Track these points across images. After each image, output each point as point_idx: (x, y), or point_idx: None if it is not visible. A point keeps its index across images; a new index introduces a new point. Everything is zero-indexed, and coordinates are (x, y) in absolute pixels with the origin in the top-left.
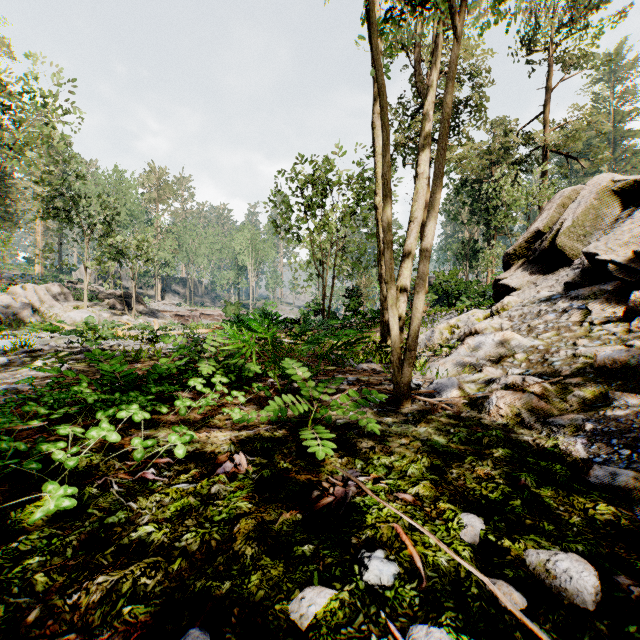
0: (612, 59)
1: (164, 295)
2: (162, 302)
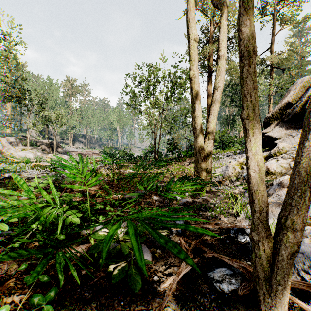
0: (308, 18)
1: (74, 143)
2: (72, 146)
